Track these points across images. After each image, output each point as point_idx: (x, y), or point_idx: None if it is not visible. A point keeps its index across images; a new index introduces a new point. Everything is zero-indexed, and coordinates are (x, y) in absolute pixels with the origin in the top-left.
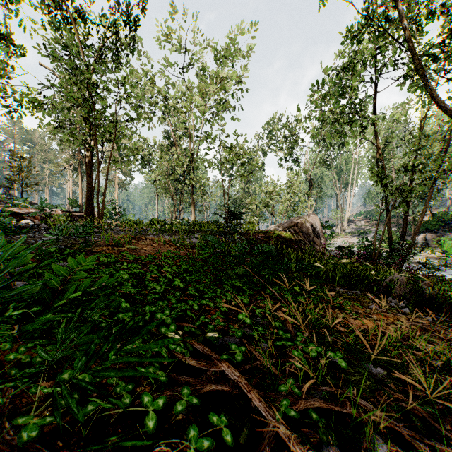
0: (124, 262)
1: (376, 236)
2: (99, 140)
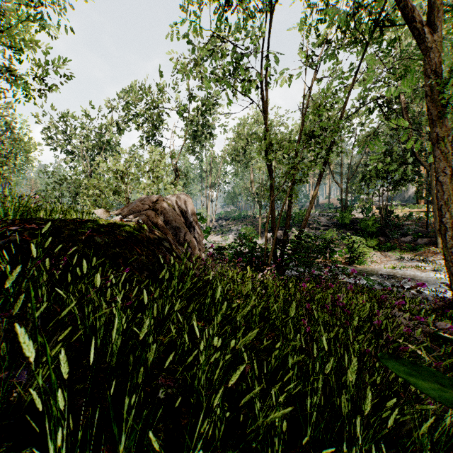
0: None
1: (237, 234)
2: None
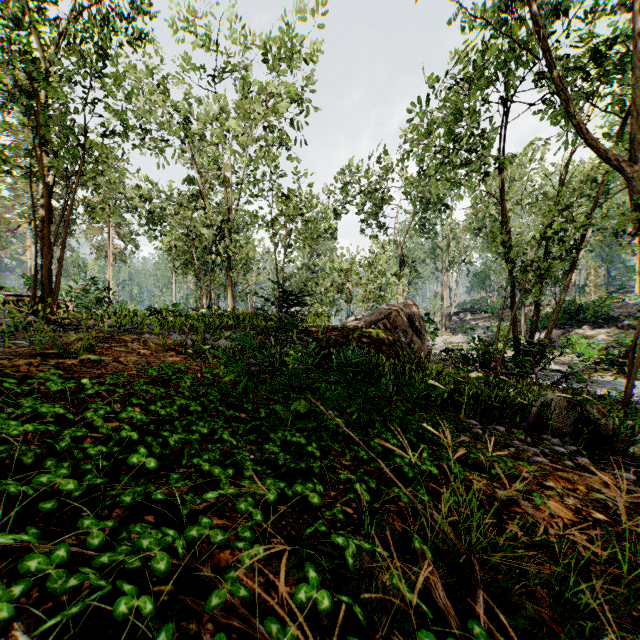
0: (29, 398)
1: (487, 333)
2: (80, 185)
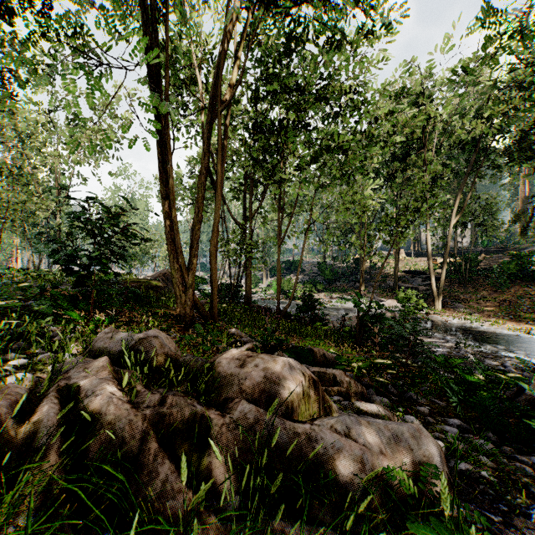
0: None
1: None
2: None
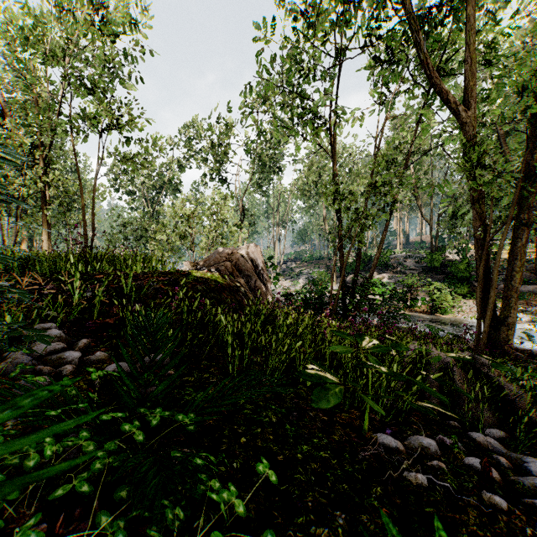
0: None
1: (308, 278)
2: None
